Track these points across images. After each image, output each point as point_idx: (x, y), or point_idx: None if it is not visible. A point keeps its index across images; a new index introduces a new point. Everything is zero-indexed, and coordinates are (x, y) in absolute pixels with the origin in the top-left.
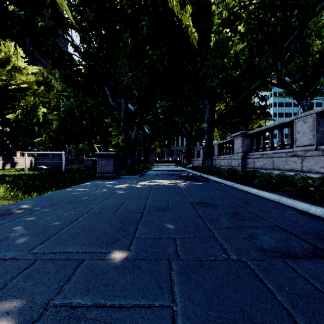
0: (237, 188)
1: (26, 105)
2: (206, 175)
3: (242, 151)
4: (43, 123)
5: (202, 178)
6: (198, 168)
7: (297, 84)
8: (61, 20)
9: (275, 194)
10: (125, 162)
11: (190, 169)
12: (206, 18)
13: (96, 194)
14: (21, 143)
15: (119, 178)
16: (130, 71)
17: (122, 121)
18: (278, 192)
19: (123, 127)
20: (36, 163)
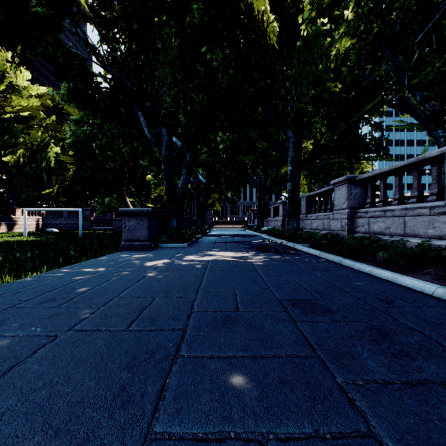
0: (349, 266)
1: (30, 143)
2: (291, 244)
3: (349, 206)
4: (56, 169)
5: (285, 249)
6: (277, 233)
7: (429, 105)
8: (69, 6)
9: (425, 280)
10: (169, 224)
11: (264, 234)
12: (290, 4)
13: (108, 281)
14: (24, 196)
15: (156, 249)
16: (175, 85)
17: (163, 161)
18: (426, 275)
19: (165, 170)
20: (44, 225)
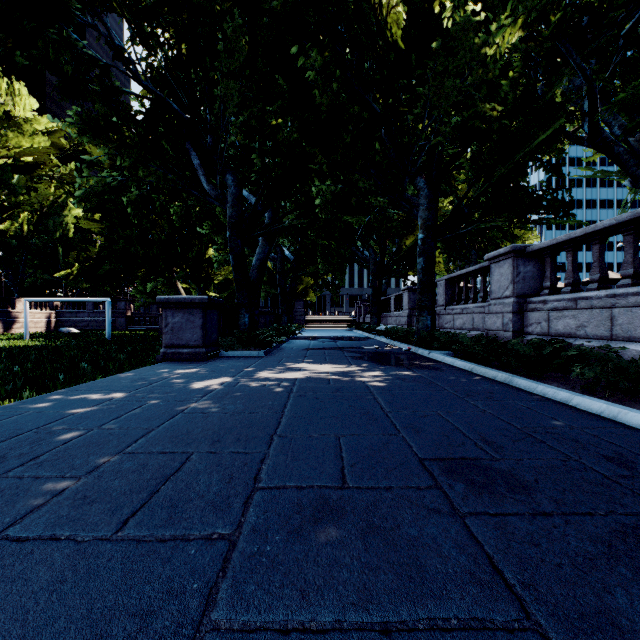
0: (527, 390)
1: (38, 203)
2: (425, 352)
3: (515, 293)
4: (76, 241)
5: (416, 360)
6: (402, 334)
7: (634, 139)
8: None
9: None
10: (237, 321)
11: (381, 336)
12: None
13: (119, 417)
14: (30, 281)
15: (215, 360)
16: (245, 108)
17: (228, 225)
18: None
19: (231, 239)
20: (59, 323)
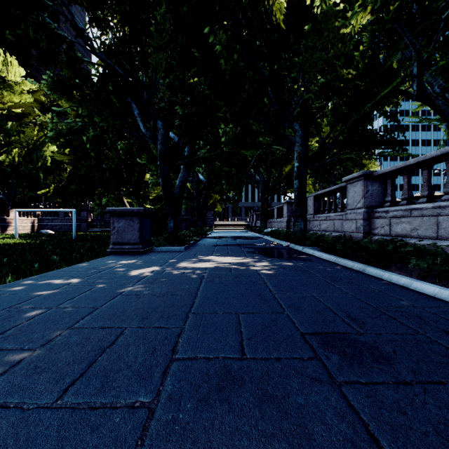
0: (376, 276)
1: (26, 142)
2: (300, 247)
3: (365, 205)
4: (52, 168)
5: (294, 253)
6: (283, 235)
7: None
8: None
9: None
10: (165, 225)
11: (268, 236)
12: None
13: (73, 298)
14: (19, 197)
15: (149, 253)
16: (170, 72)
17: (158, 157)
18: None
19: (161, 167)
20: (40, 227)
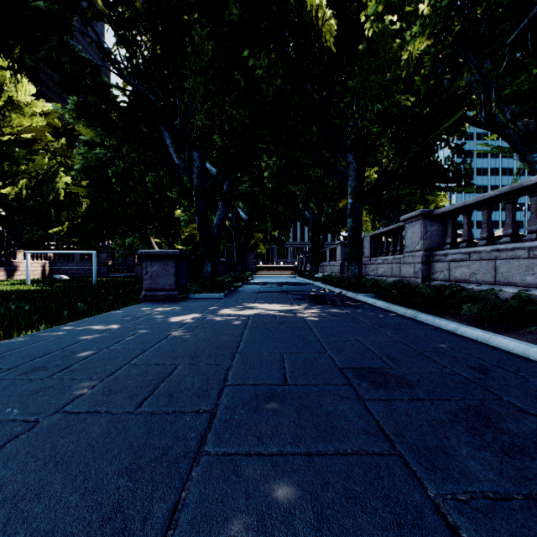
0: (427, 323)
1: (35, 171)
2: (353, 294)
3: (424, 248)
4: (66, 203)
5: (345, 300)
6: (335, 280)
7: (521, 123)
8: (78, 1)
9: (526, 341)
10: (202, 269)
11: (319, 282)
12: None
13: (120, 342)
14: (27, 236)
15: (185, 300)
16: (208, 98)
17: (194, 192)
18: (527, 335)
19: (197, 204)
20: (52, 271)
